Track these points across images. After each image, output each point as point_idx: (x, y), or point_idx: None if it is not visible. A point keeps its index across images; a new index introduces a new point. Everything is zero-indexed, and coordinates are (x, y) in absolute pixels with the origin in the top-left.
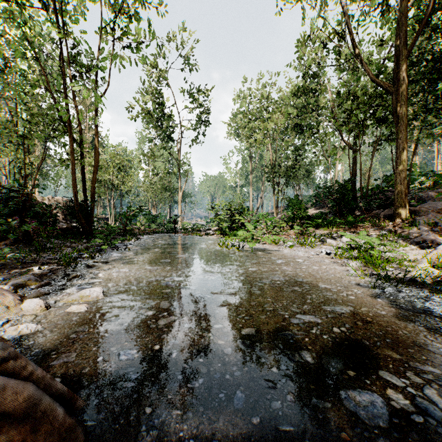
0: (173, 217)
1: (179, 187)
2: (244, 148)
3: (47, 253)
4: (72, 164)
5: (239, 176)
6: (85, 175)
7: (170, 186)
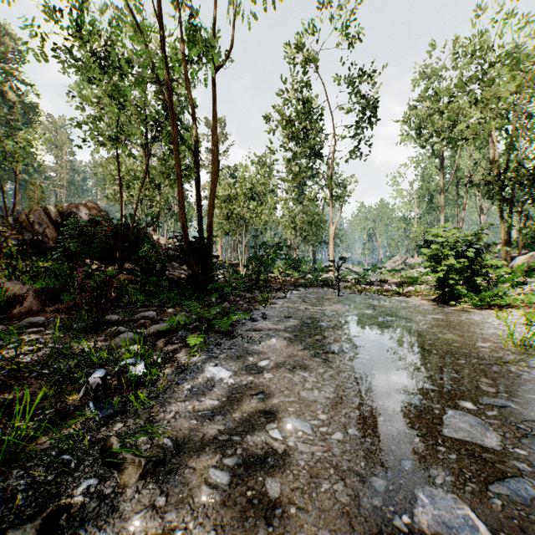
0: (319, 262)
1: (331, 219)
2: (428, 156)
3: (98, 336)
4: (176, 177)
5: (417, 201)
6: (200, 197)
7: (316, 220)
